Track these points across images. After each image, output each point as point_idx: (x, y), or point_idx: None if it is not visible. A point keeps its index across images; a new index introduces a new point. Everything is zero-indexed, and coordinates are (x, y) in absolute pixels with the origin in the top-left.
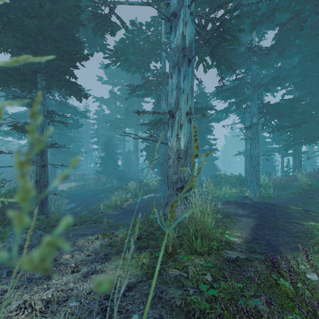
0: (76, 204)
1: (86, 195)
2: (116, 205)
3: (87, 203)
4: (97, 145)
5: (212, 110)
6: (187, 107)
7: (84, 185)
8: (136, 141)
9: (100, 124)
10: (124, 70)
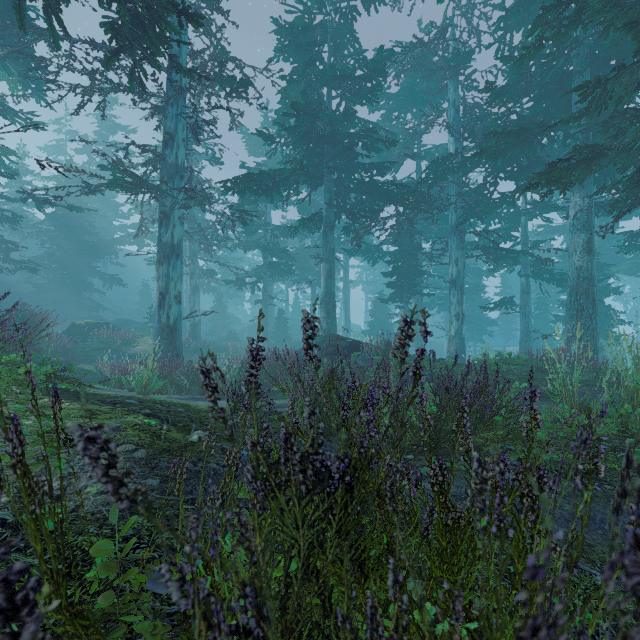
0: None
1: None
2: None
3: None
4: None
5: None
6: (453, 313)
7: None
8: None
9: None
10: None
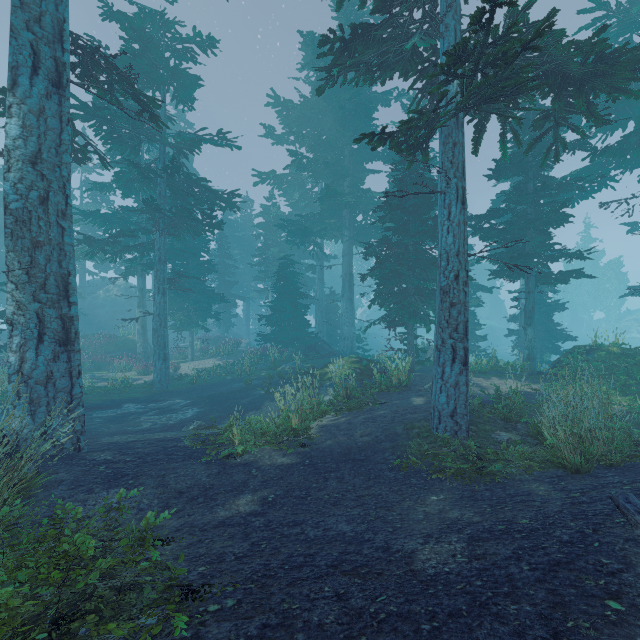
0: (199, 410)
1: (231, 388)
2: (285, 430)
3: (225, 409)
4: (268, 285)
5: (574, 151)
6: None
7: (233, 366)
8: (348, 266)
9: (270, 235)
10: (320, 103)
